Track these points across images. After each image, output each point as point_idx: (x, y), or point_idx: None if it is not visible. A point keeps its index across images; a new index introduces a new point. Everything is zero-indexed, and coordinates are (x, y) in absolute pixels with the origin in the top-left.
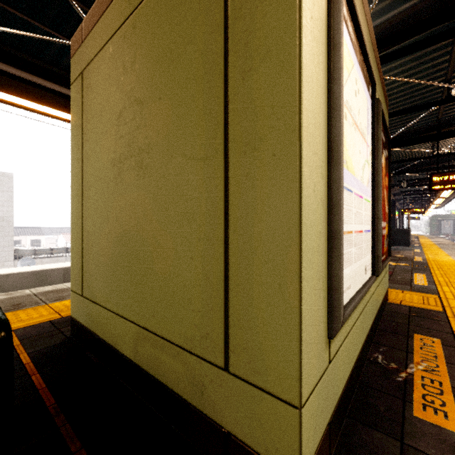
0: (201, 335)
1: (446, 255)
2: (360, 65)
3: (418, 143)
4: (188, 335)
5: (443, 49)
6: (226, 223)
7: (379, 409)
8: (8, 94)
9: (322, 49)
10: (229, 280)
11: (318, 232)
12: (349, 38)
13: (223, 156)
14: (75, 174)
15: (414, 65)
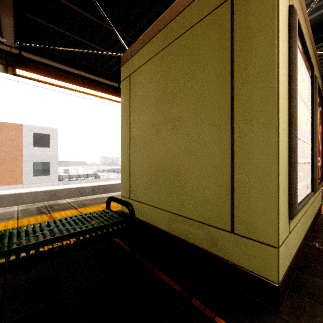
0: (215, 215)
1: None
2: (304, 61)
3: None
4: (207, 216)
5: None
6: (232, 158)
7: (318, 269)
8: (81, 87)
9: (286, 66)
10: (234, 187)
11: (284, 162)
12: (299, 51)
13: (230, 124)
14: (124, 131)
15: None
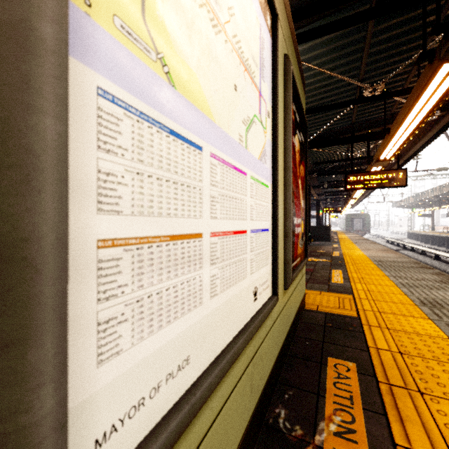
0: None
1: (358, 249)
2: None
3: (336, 144)
4: None
5: (357, 44)
6: None
7: None
8: None
9: None
10: None
11: None
12: None
13: None
14: None
15: (331, 58)
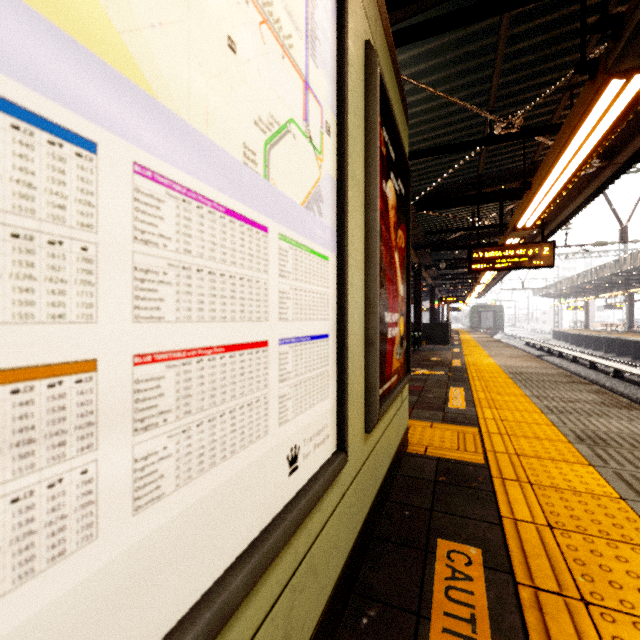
0: None
1: (487, 356)
2: None
3: (456, 206)
4: None
5: (485, 55)
6: None
7: None
8: None
9: None
10: None
11: None
12: None
13: None
14: None
15: (448, 74)
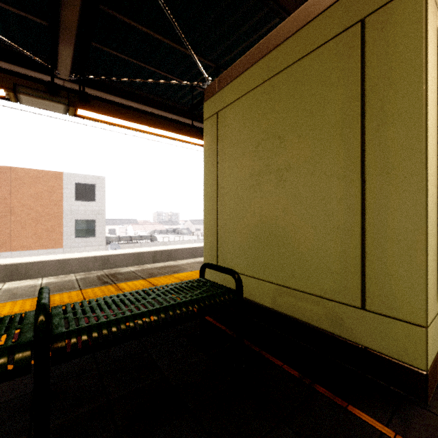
0: (339, 288)
1: None
2: None
3: None
4: (327, 289)
5: None
6: (362, 218)
7: None
8: (149, 127)
9: (435, 104)
10: (365, 253)
11: (433, 223)
12: None
13: (360, 176)
14: (209, 183)
15: None
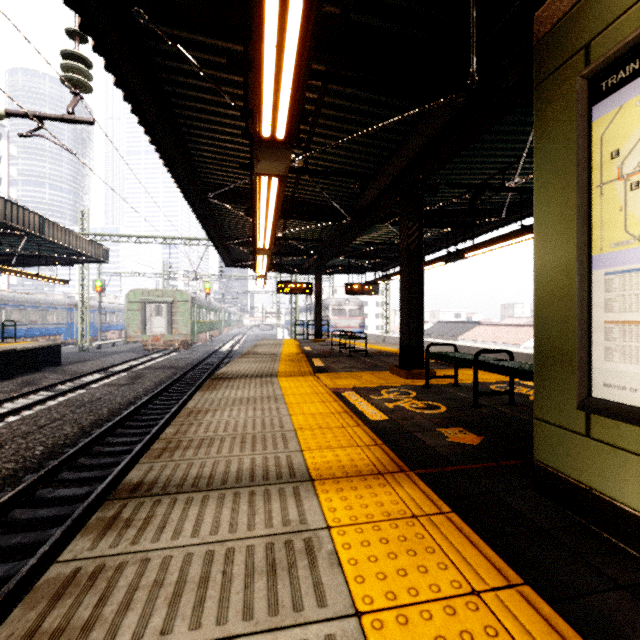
0: None
1: None
2: None
3: None
4: None
5: None
6: None
7: None
8: None
9: (569, 180)
10: None
11: (559, 320)
12: None
13: None
14: None
15: None
